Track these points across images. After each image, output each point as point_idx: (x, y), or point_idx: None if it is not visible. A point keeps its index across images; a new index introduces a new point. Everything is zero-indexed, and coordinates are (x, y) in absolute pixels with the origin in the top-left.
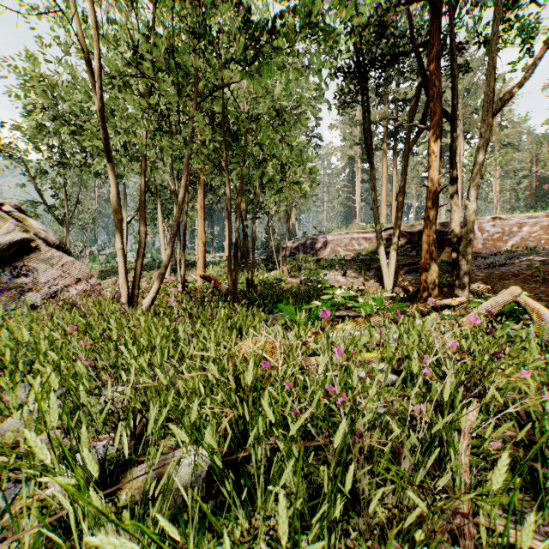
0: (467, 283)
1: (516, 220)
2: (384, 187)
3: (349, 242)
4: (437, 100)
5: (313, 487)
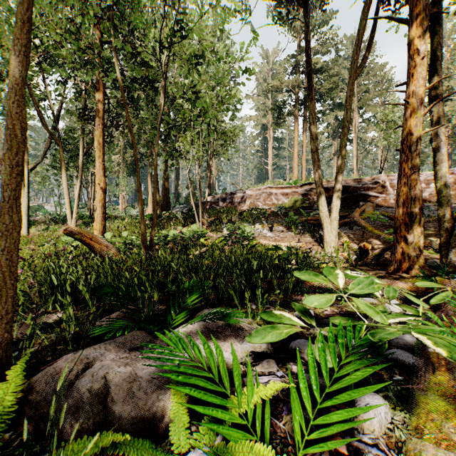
0: None
1: (424, 177)
2: (296, 149)
3: (268, 197)
4: None
5: None
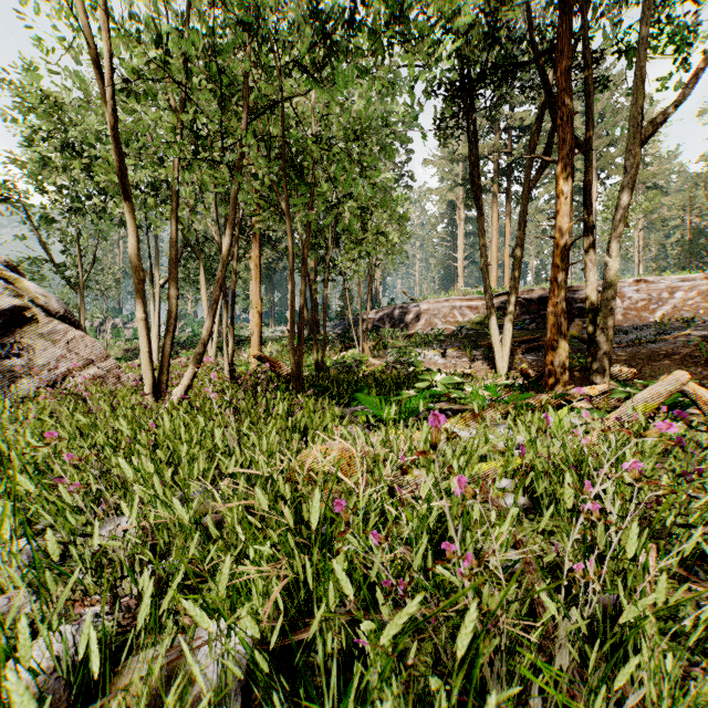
0: (608, 366)
1: (667, 284)
2: (495, 241)
3: (449, 312)
4: (567, 124)
5: (416, 700)
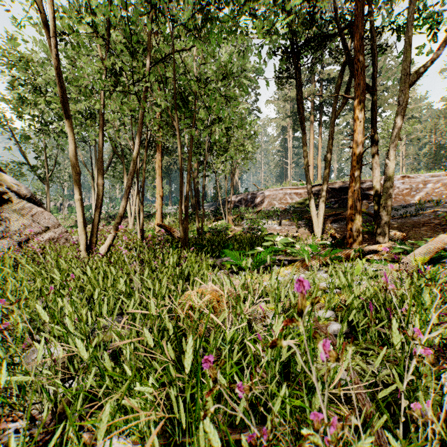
0: (387, 231)
1: (422, 179)
2: (312, 151)
3: (283, 196)
4: (361, 73)
5: None
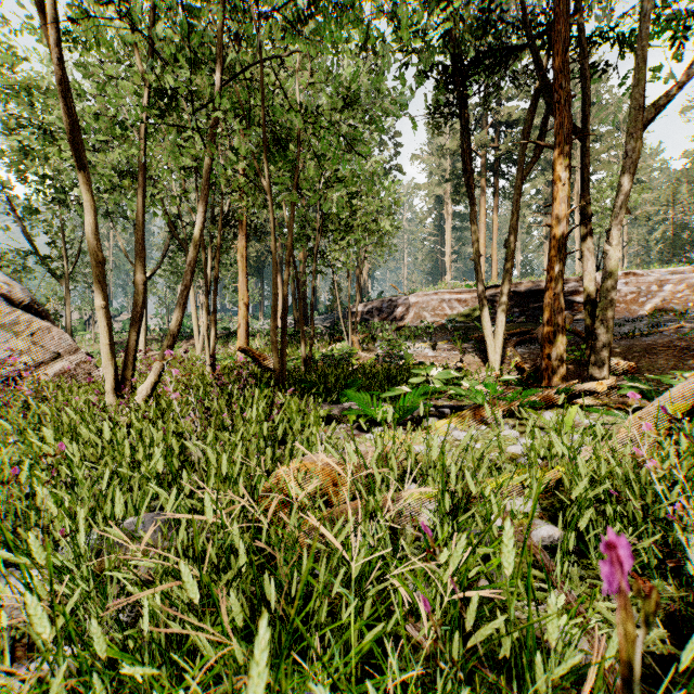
0: (607, 359)
1: (656, 277)
2: (483, 234)
3: (438, 305)
4: (565, 107)
5: None
